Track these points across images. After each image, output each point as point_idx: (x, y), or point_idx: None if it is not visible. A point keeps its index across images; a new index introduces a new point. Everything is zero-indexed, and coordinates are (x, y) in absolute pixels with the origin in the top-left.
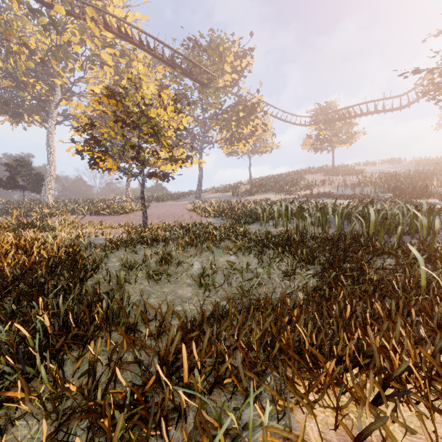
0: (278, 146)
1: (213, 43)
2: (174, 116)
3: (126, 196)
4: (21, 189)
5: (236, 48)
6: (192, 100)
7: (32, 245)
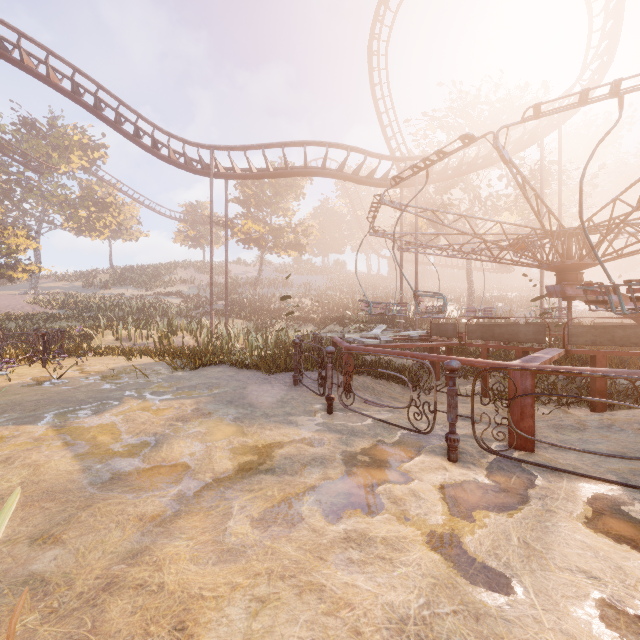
0: (148, 235)
1: (57, 134)
2: (26, 242)
3: None
4: None
5: (86, 140)
6: (28, 187)
7: None
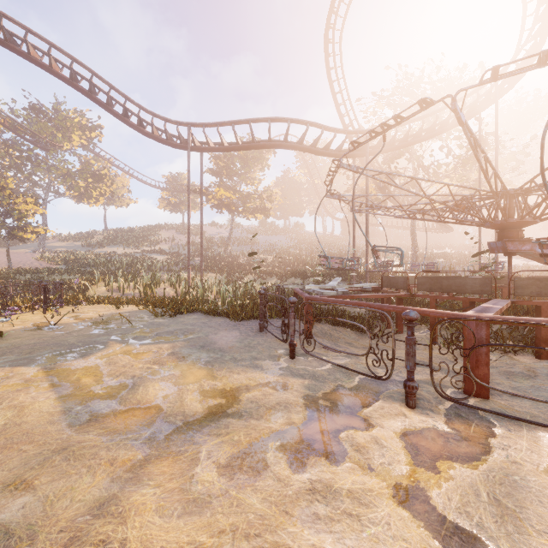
0: (136, 202)
1: (60, 117)
2: (34, 208)
3: None
4: None
5: (85, 122)
6: (36, 162)
7: None
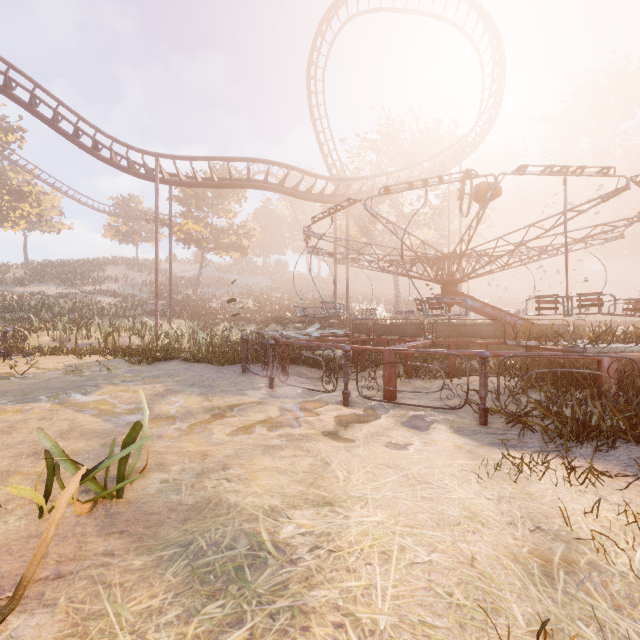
0: (71, 227)
1: None
2: None
3: None
4: None
5: None
6: None
7: None
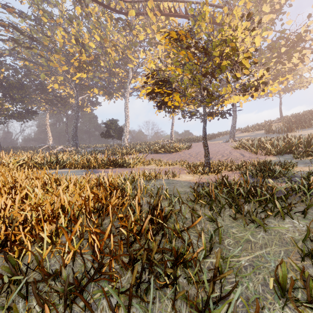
0: None
1: None
2: (244, 37)
3: (171, 139)
4: (112, 138)
5: None
6: None
7: (110, 194)
